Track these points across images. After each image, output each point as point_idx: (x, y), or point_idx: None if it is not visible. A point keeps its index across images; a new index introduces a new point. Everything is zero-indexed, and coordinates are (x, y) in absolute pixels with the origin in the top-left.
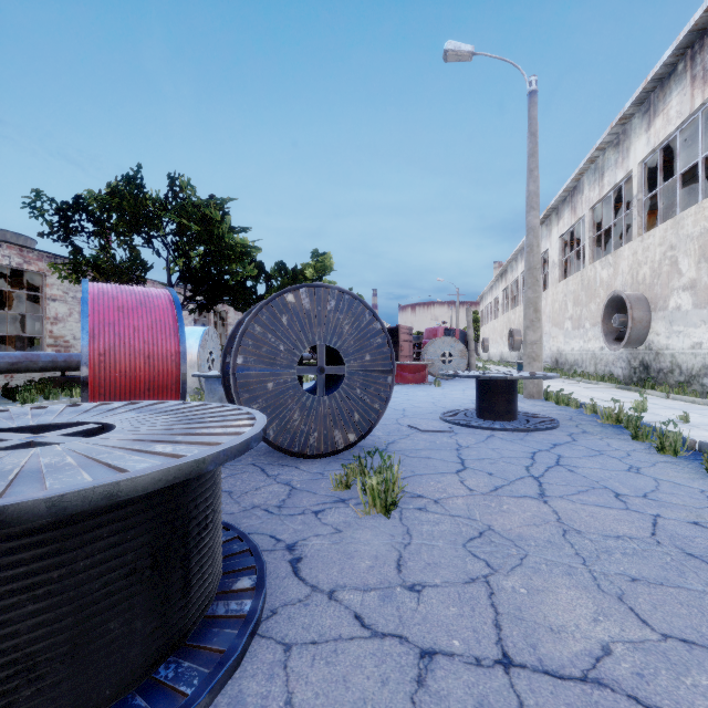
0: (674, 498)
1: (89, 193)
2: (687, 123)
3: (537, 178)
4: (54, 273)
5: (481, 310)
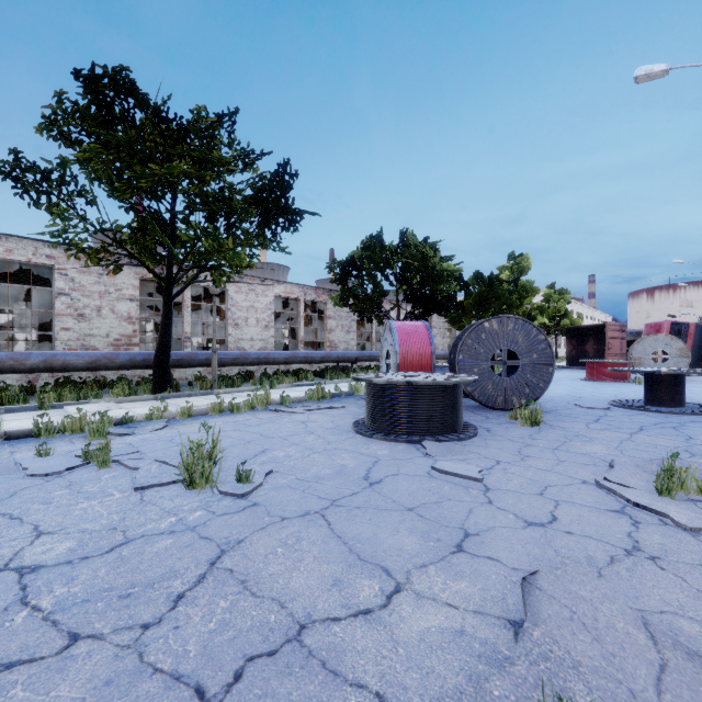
0: None
1: (354, 252)
2: None
3: None
4: (331, 302)
5: None
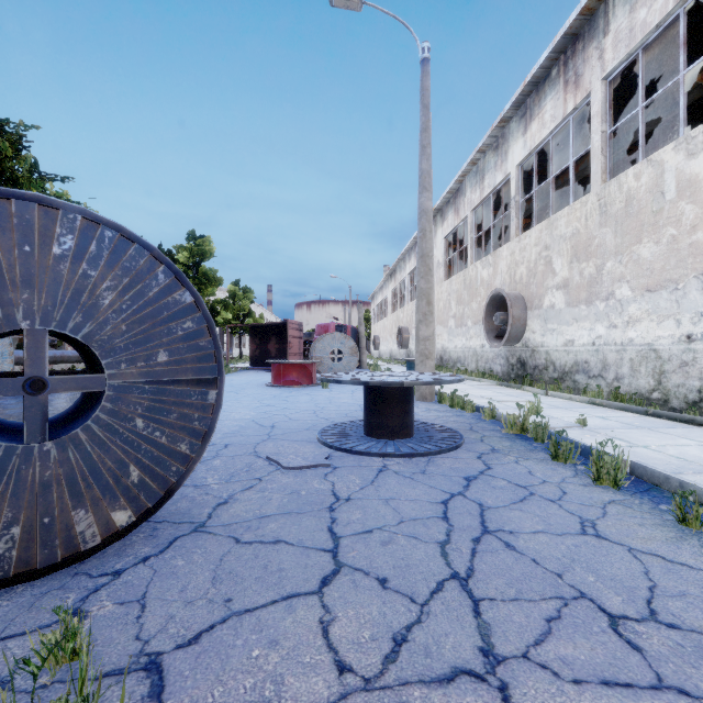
0: (698, 612)
1: None
2: (560, 127)
3: (429, 156)
4: None
5: (373, 309)
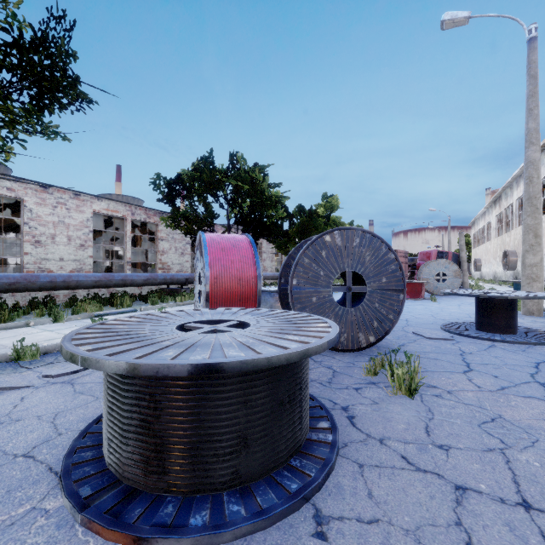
0: None
1: (183, 171)
2: None
3: (536, 116)
4: (163, 223)
5: (473, 233)
